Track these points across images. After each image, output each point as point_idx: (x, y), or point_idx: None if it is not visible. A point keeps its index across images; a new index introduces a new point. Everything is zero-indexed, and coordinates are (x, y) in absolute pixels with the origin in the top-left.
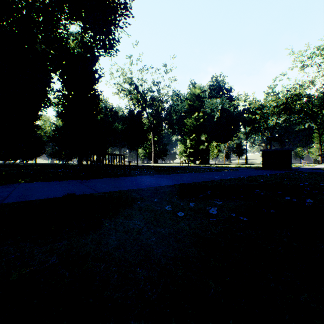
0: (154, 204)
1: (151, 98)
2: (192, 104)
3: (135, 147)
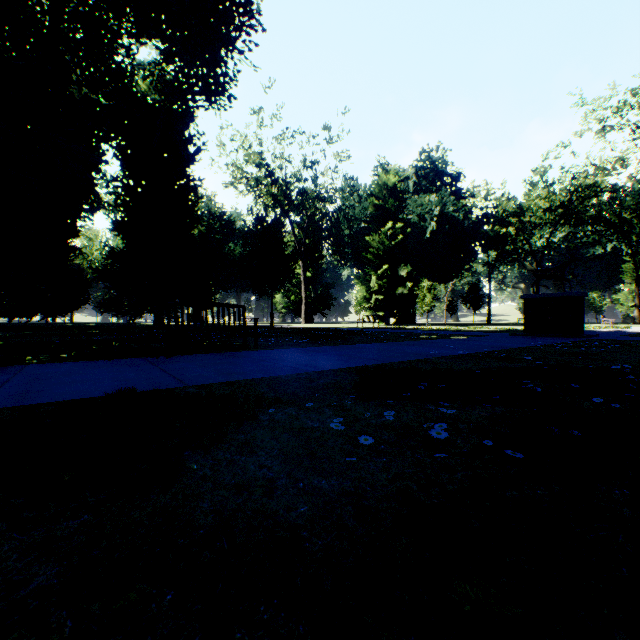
0: (305, 413)
1: (300, 194)
2: (382, 204)
3: (268, 291)
